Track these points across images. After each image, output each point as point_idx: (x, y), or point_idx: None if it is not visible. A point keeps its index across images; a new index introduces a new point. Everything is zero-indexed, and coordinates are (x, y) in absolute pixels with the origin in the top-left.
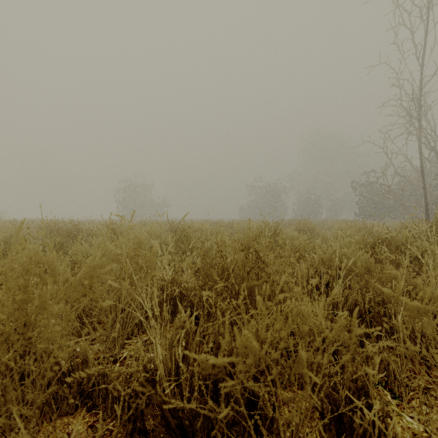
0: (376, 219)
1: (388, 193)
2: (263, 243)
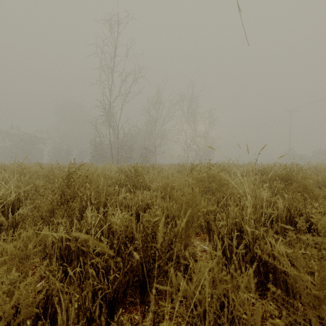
0: (99, 163)
1: (106, 149)
2: (6, 168)
